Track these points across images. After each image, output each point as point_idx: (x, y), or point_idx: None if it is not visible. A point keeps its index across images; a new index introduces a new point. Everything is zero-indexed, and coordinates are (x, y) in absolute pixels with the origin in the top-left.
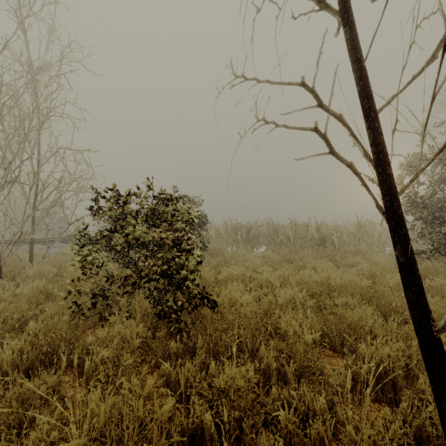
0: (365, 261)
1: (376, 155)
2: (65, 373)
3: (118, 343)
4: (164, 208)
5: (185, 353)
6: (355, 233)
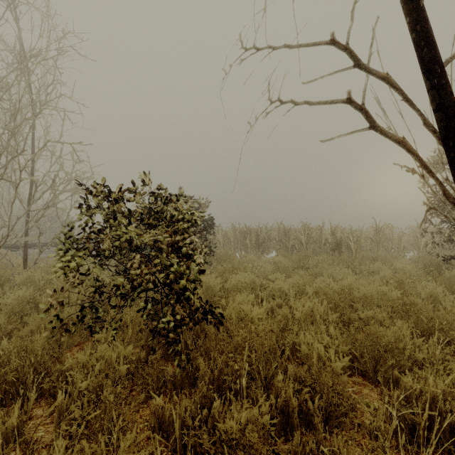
0: (387, 268)
1: (444, 122)
2: (39, 405)
3: (103, 368)
4: (162, 206)
5: (184, 380)
6: (373, 237)
